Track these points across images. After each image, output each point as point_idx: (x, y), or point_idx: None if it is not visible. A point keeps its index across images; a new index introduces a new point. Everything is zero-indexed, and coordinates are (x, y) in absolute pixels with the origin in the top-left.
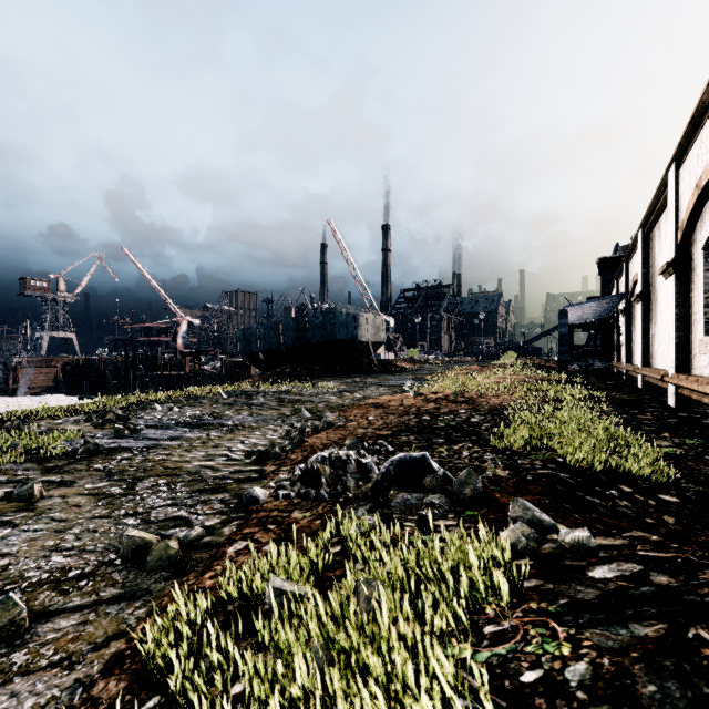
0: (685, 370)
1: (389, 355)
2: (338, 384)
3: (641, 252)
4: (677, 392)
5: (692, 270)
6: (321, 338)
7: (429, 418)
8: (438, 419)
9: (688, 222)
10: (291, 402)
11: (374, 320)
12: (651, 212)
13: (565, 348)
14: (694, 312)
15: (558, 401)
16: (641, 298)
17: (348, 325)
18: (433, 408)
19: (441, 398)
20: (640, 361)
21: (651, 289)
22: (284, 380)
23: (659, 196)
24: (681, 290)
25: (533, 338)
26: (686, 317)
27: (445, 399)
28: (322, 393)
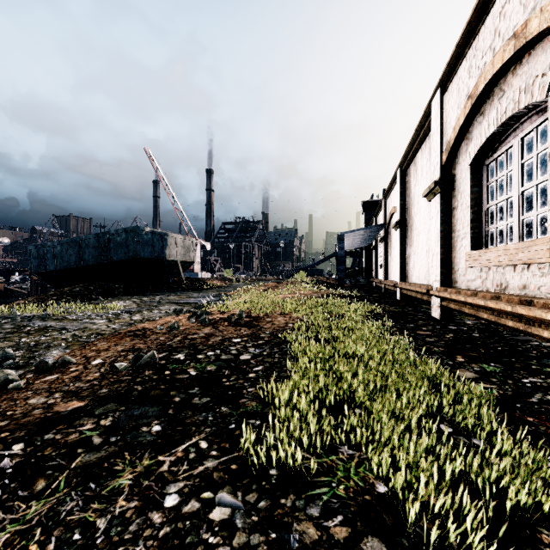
0: (448, 284)
1: (205, 274)
2: (129, 304)
3: (400, 186)
4: (442, 305)
5: (455, 190)
6: (124, 256)
7: (183, 357)
8: (195, 358)
9: (455, 140)
10: (28, 332)
11: (184, 241)
12: (410, 149)
13: (342, 267)
14: (457, 229)
15: (343, 318)
16: (400, 225)
17: (154, 243)
18: (204, 336)
19: (224, 318)
20: (399, 277)
21: (407, 218)
22: (65, 300)
23: (419, 131)
24: (445, 209)
25: (318, 262)
26: (449, 234)
27: (228, 320)
28: (94, 316)
